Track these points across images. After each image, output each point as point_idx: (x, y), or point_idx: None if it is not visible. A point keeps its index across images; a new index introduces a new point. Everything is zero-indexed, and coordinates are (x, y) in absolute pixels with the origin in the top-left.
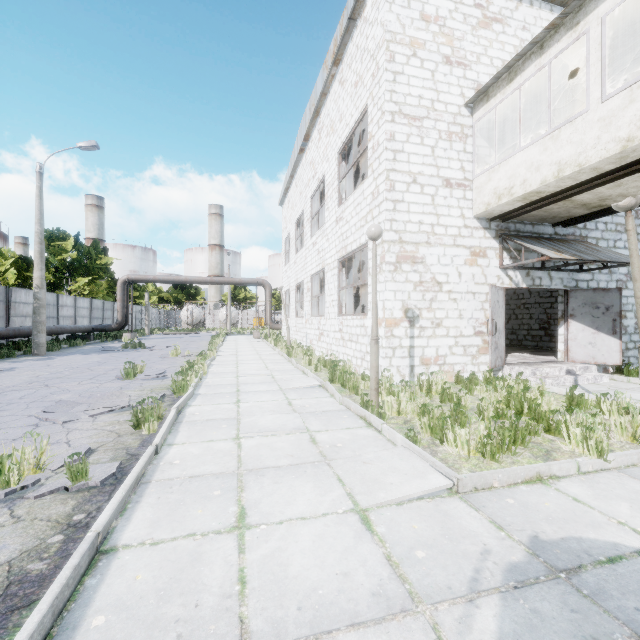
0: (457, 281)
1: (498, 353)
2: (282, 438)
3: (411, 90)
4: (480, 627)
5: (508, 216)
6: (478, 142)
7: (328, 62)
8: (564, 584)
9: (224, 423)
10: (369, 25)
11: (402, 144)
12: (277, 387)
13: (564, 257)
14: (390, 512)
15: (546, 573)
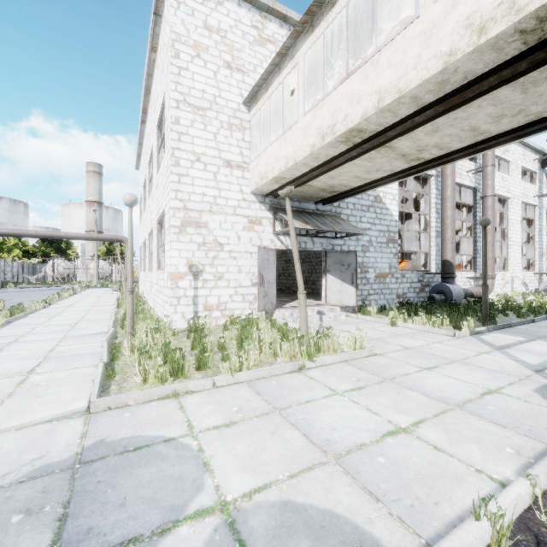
0: (237, 243)
1: (268, 299)
2: None
3: (195, 84)
4: None
5: (277, 194)
6: (255, 134)
7: (148, 47)
8: (68, 473)
9: None
10: (166, 23)
11: (187, 128)
12: (63, 335)
13: (305, 227)
14: None
15: (66, 467)
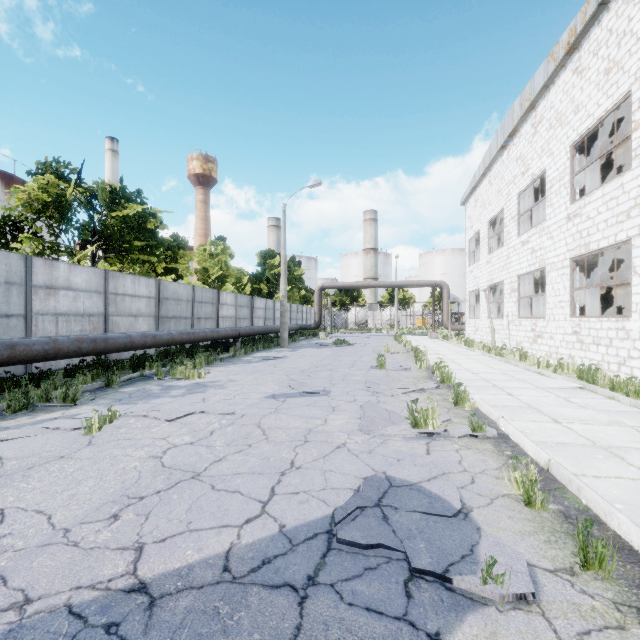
0: None
1: None
2: (605, 427)
3: None
4: None
5: None
6: None
7: (557, 54)
8: None
9: (525, 410)
10: (634, 6)
11: None
12: (531, 385)
13: None
14: None
15: None
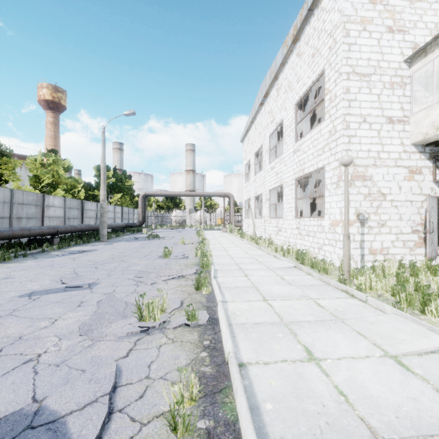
0: (398, 192)
1: (433, 247)
2: (296, 302)
3: (362, 55)
4: None
5: None
6: (415, 87)
7: (288, 42)
8: None
9: (248, 289)
10: (326, 12)
11: (355, 95)
12: (265, 266)
13: None
14: (416, 360)
15: None
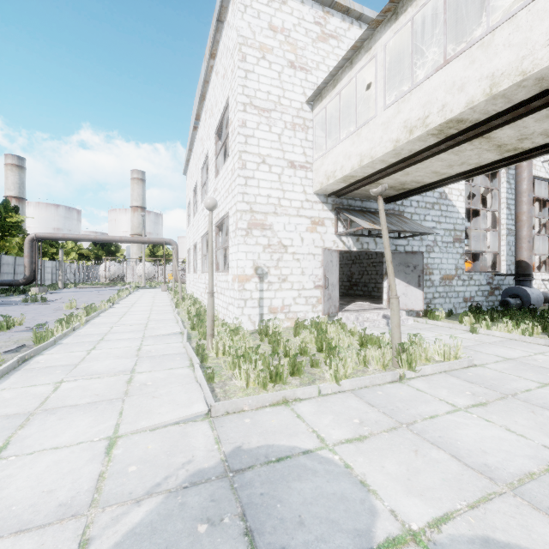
0: (300, 244)
1: (332, 302)
2: (103, 380)
3: (261, 86)
4: (126, 521)
5: (340, 193)
6: (317, 133)
7: (207, 55)
8: (225, 481)
9: (60, 369)
10: (230, 28)
11: (253, 130)
12: (141, 335)
13: (374, 227)
14: (139, 437)
15: (220, 474)
